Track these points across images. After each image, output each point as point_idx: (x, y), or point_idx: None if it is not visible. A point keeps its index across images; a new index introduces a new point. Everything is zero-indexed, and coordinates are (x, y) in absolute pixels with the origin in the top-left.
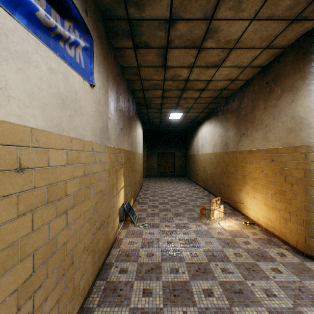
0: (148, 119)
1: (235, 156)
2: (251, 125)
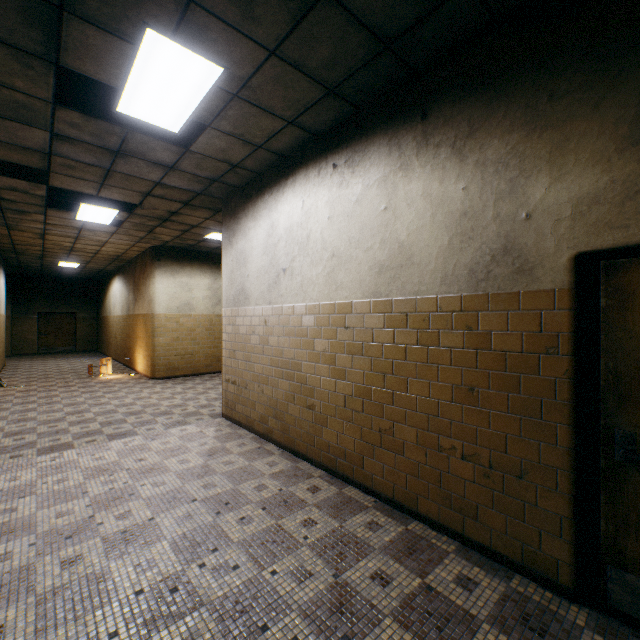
0: (18, 263)
1: (133, 319)
2: (139, 294)
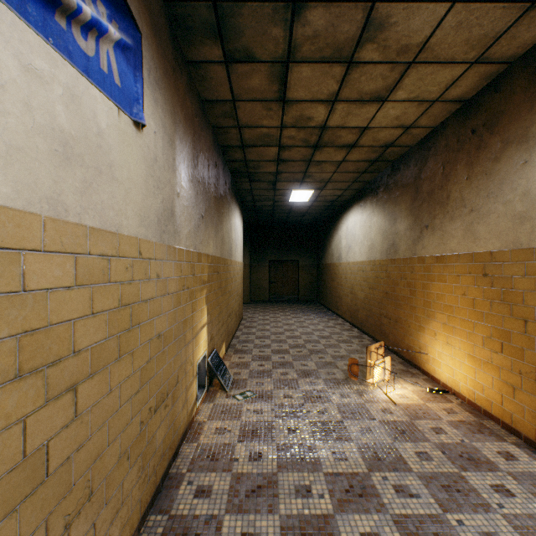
0: (252, 202)
1: (410, 266)
2: (441, 210)
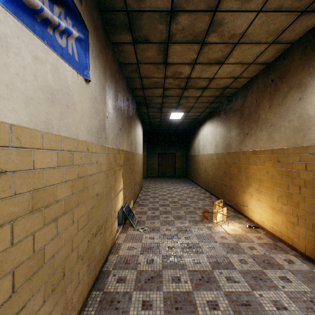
0: (148, 119)
1: (238, 156)
2: (255, 124)
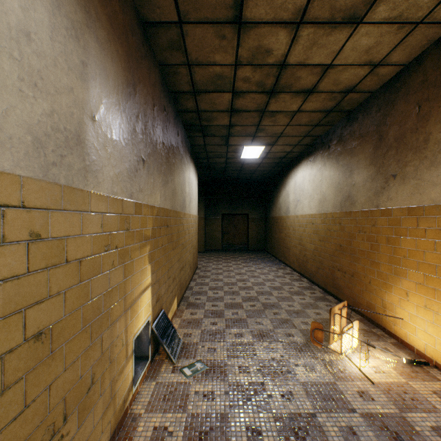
0: (206, 159)
1: (370, 219)
2: (416, 155)
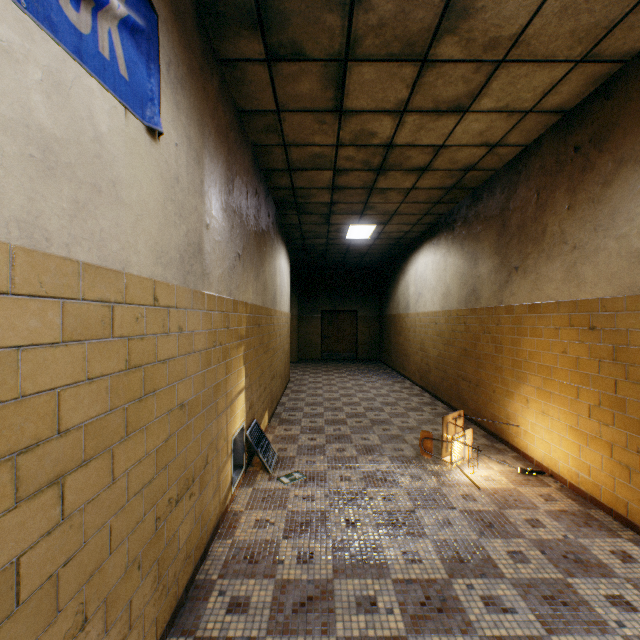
0: (301, 240)
1: (495, 318)
2: (535, 247)
